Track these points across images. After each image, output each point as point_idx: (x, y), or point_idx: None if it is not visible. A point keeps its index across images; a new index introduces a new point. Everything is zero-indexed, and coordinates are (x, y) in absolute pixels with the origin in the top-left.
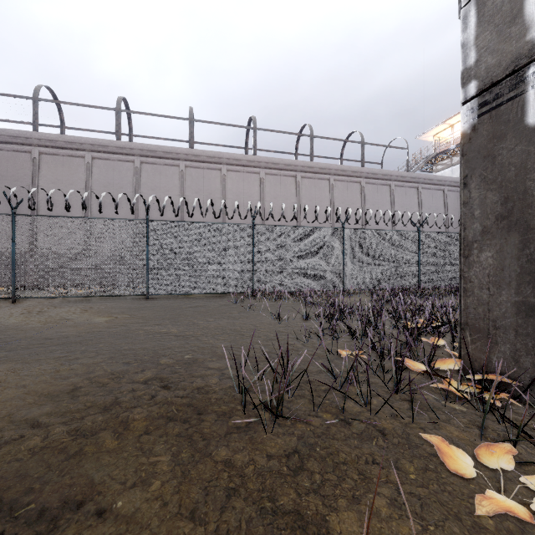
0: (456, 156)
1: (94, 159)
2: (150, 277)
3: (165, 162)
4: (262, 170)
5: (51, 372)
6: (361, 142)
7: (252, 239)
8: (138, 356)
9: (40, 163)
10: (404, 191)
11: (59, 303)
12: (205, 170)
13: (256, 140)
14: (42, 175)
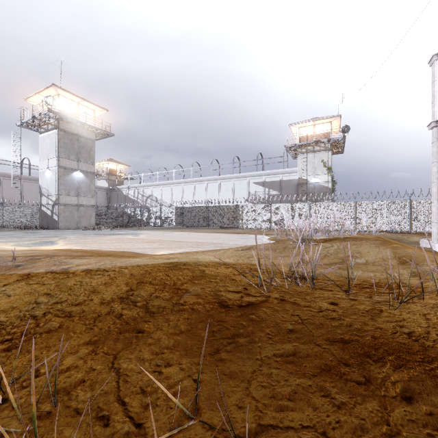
0: (104, 176)
1: None
2: None
3: None
4: (2, 178)
5: None
6: None
7: (2, 210)
8: None
9: None
10: None
11: None
12: None
13: None
14: None
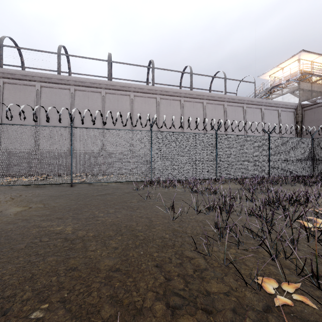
0: (286, 88)
1: (42, 87)
2: (73, 169)
3: (91, 90)
4: (158, 96)
5: None
6: (224, 78)
7: (150, 141)
8: None
9: (4, 89)
10: (252, 110)
11: (1, 190)
12: (119, 95)
13: (153, 75)
14: (5, 98)
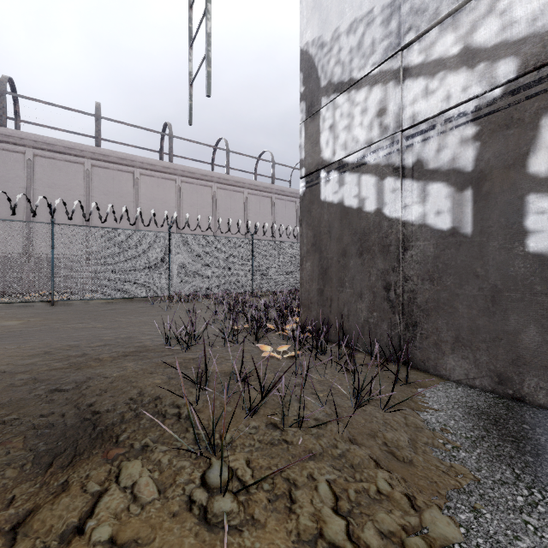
0: None
1: None
2: (55, 282)
3: (66, 158)
4: (179, 178)
5: (15, 348)
6: (272, 161)
7: (168, 246)
8: (80, 338)
9: None
10: None
11: None
12: (115, 171)
13: (172, 147)
14: None
